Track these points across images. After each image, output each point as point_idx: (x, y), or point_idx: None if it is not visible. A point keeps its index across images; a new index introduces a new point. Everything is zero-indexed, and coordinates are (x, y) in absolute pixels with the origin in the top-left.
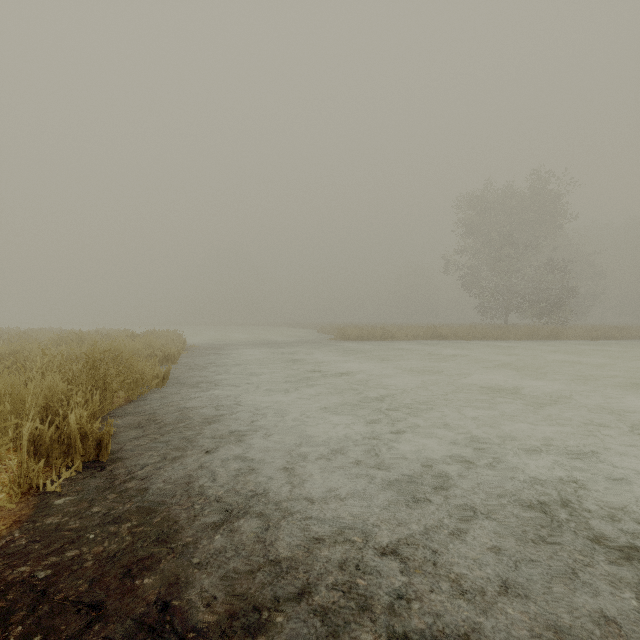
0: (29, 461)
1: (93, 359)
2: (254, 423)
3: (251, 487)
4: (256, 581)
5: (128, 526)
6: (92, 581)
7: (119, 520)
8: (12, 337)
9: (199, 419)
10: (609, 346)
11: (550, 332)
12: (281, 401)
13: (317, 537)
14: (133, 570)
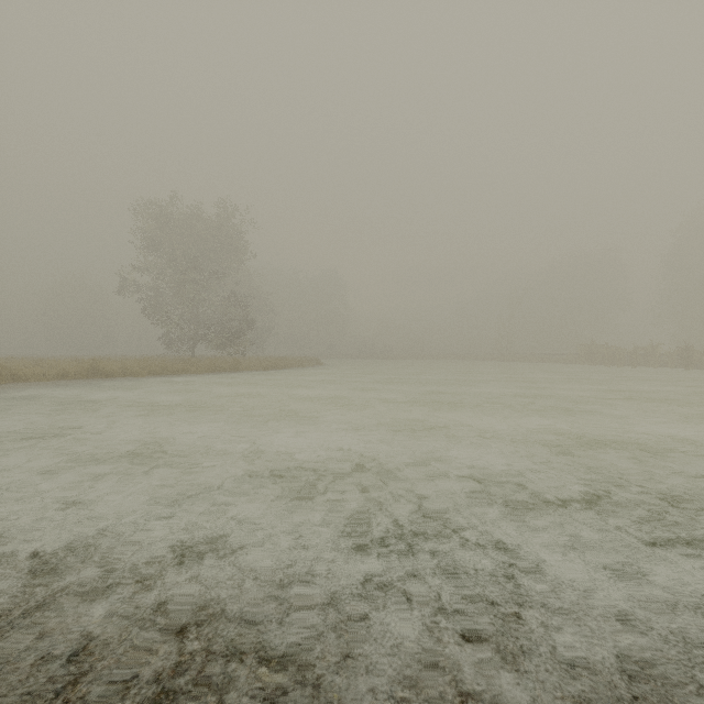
0: None
1: None
2: None
3: None
4: None
5: None
6: None
7: None
8: None
9: None
10: (276, 375)
11: (231, 363)
12: None
13: None
14: None
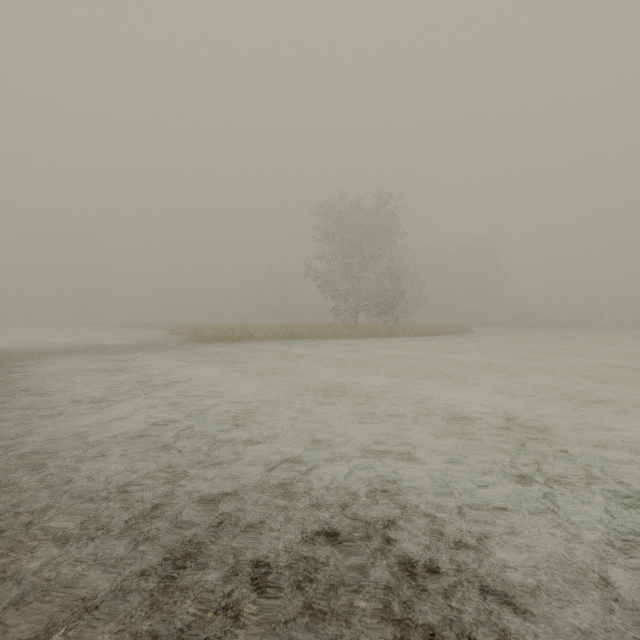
0: None
1: None
2: None
3: None
4: None
5: None
6: None
7: None
8: None
9: None
10: (426, 341)
11: (387, 330)
12: (59, 430)
13: None
14: None
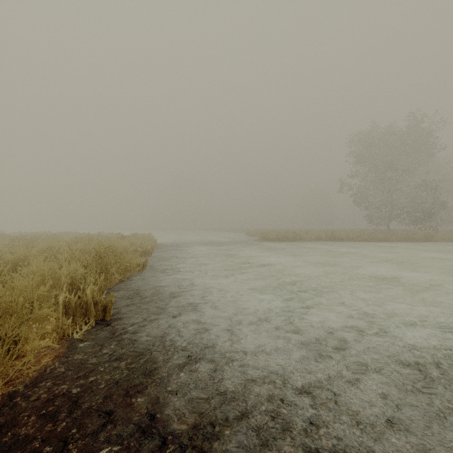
0: (63, 318)
1: (98, 252)
2: (204, 298)
3: (204, 342)
4: (210, 405)
5: (125, 363)
6: (105, 397)
7: (119, 359)
8: (47, 238)
9: (167, 294)
10: None
11: (424, 236)
12: (222, 283)
13: (251, 378)
14: (130, 392)
